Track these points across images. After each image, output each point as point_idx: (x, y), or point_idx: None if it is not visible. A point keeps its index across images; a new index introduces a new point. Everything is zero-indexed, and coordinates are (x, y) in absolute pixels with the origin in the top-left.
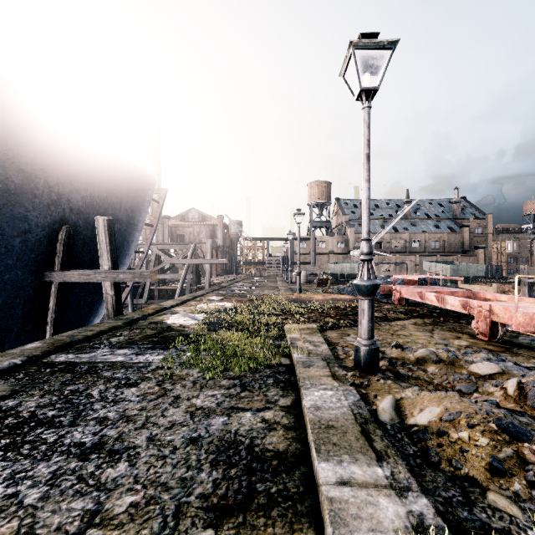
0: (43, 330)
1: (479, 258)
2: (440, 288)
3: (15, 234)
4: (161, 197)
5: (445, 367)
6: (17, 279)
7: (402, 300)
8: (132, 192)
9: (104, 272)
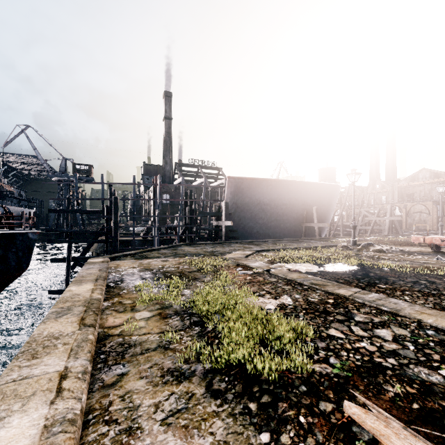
0: None
1: None
2: None
3: (294, 214)
4: (346, 190)
5: None
6: (295, 225)
7: None
8: (328, 194)
9: (315, 223)
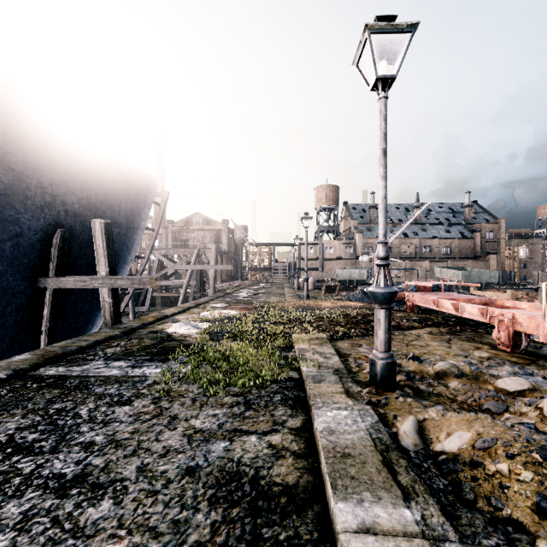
0: (37, 339)
1: (491, 264)
2: (455, 295)
3: (5, 238)
4: (163, 200)
5: (469, 382)
6: (8, 286)
7: (415, 308)
8: (132, 194)
9: (102, 278)
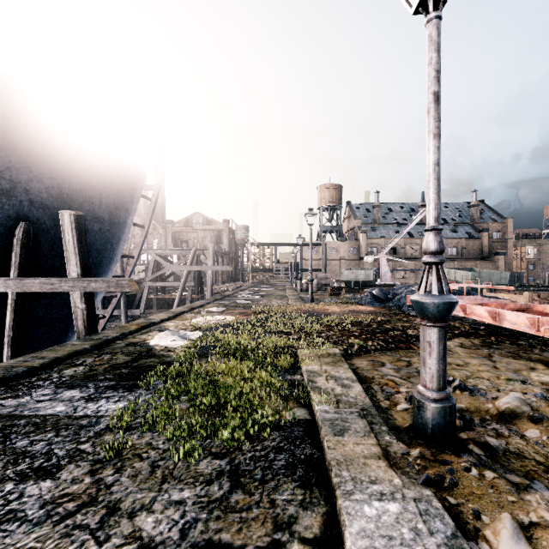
0: (3, 351)
1: (499, 265)
2: (483, 300)
3: None
4: (154, 194)
5: None
6: None
7: None
8: (115, 185)
9: (72, 280)
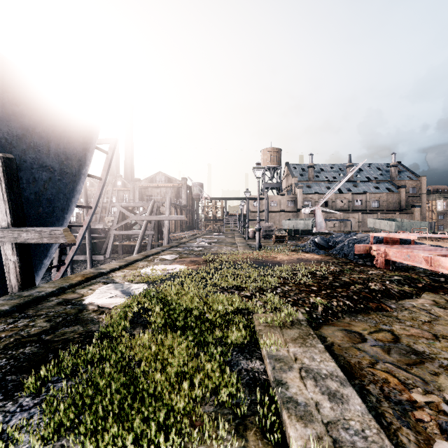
0: None
1: (415, 216)
2: (440, 250)
3: None
4: (110, 148)
5: None
6: None
7: (388, 263)
8: (65, 135)
9: (1, 229)
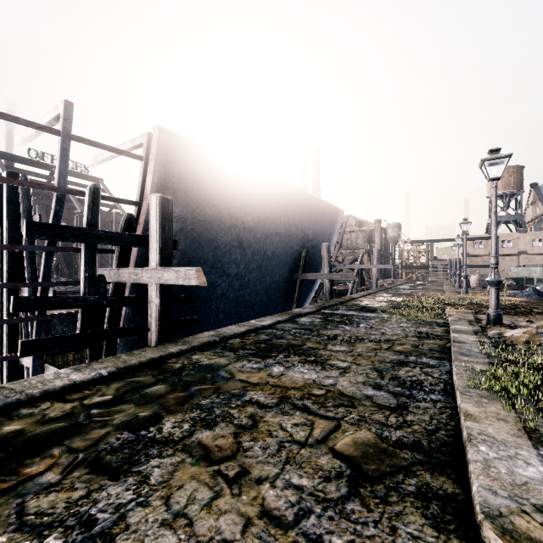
0: (288, 306)
1: None
2: None
3: (289, 255)
4: (344, 222)
5: None
6: (286, 277)
7: None
8: (331, 223)
9: (325, 274)
